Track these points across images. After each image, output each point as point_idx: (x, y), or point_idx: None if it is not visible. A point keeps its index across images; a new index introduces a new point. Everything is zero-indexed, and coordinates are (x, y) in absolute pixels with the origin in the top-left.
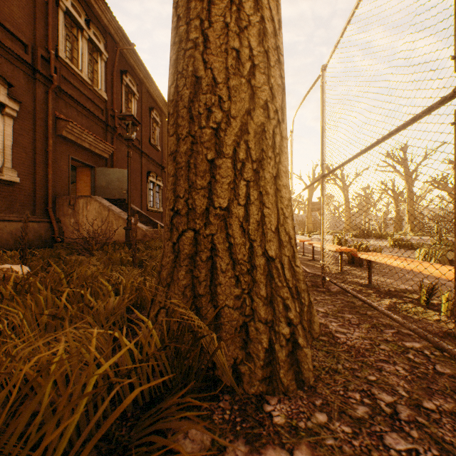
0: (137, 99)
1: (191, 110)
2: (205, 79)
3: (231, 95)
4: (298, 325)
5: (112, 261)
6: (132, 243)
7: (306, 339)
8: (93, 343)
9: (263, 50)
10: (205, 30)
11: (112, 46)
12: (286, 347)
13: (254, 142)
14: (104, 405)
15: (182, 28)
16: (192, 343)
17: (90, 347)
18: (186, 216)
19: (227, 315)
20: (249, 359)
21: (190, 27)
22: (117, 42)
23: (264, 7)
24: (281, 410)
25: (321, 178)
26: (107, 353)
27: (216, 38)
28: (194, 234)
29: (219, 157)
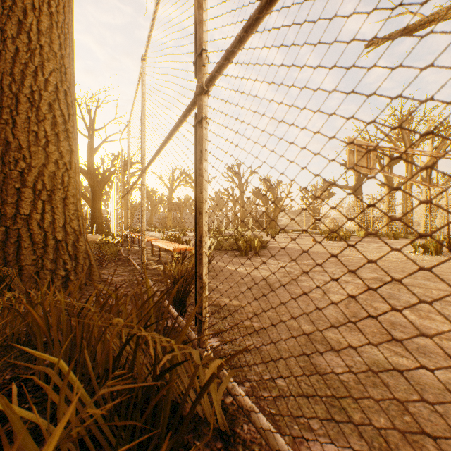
0: None
1: (4, 159)
2: (14, 144)
3: (32, 156)
4: (73, 271)
5: None
6: None
7: (77, 277)
8: None
9: (55, 133)
10: (14, 116)
11: None
12: (62, 280)
13: (48, 180)
14: None
15: None
16: (2, 281)
17: None
18: (0, 218)
19: (27, 269)
20: (39, 287)
21: (3, 111)
22: None
23: (57, 110)
24: None
25: (127, 193)
26: None
27: (22, 123)
28: (6, 228)
29: (24, 187)
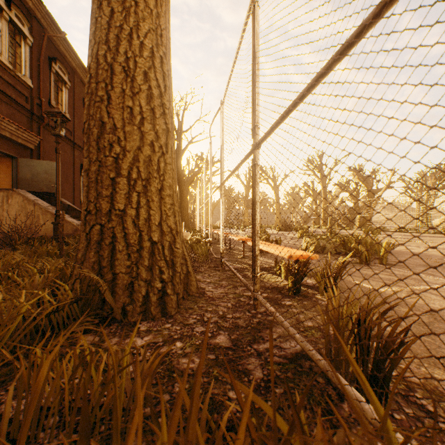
0: (69, 88)
1: (99, 143)
2: (109, 124)
3: (126, 137)
4: (169, 283)
5: (39, 254)
6: (59, 236)
7: (174, 291)
8: (23, 298)
9: (151, 108)
10: (109, 91)
11: (39, 31)
12: (158, 294)
13: (143, 167)
14: (32, 316)
15: (93, 85)
16: (94, 294)
17: (21, 300)
18: (95, 215)
19: (121, 278)
20: (133, 302)
21: (99, 87)
22: (45, 27)
23: (152, 79)
24: (147, 325)
25: (220, 185)
26: (34, 303)
27: (116, 98)
28: (101, 227)
29: (119, 176)
